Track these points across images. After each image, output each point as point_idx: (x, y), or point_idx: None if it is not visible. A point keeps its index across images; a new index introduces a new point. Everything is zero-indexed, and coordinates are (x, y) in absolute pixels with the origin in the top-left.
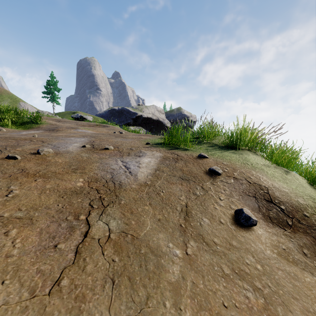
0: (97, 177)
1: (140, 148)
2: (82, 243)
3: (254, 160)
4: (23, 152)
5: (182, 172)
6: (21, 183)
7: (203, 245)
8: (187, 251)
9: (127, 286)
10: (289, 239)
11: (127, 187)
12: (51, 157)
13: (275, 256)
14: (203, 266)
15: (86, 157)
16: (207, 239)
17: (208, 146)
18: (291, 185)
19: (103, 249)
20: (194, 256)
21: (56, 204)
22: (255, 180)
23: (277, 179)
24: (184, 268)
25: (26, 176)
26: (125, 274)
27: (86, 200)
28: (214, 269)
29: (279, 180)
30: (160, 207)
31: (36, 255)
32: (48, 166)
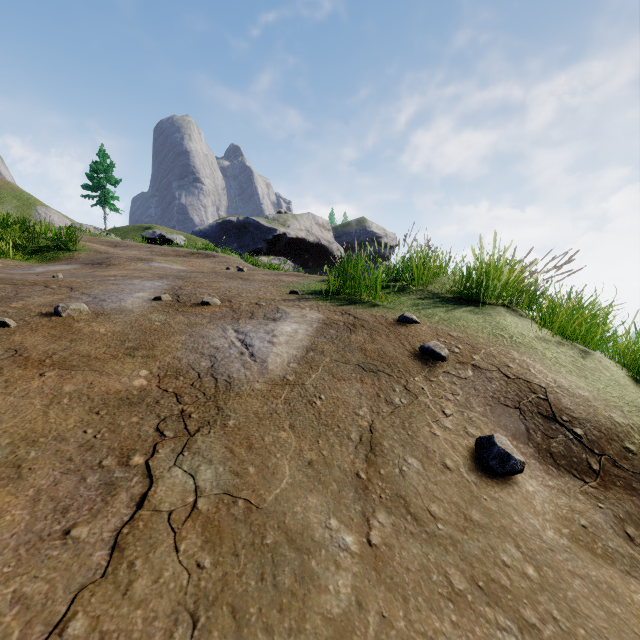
0: (179, 366)
1: (278, 303)
2: (131, 523)
3: (516, 327)
4: (25, 312)
5: (364, 353)
6: (8, 381)
7: (406, 522)
8: (370, 536)
9: (226, 630)
10: (594, 503)
11: (244, 389)
12: (84, 323)
13: (566, 543)
14: (405, 573)
15: (159, 322)
16: (415, 507)
17: (419, 299)
18: (594, 382)
19: (178, 536)
20: (387, 549)
21: (80, 430)
22: (519, 371)
23: (566, 369)
24: (362, 579)
25: (23, 365)
26: (224, 601)
27: (149, 418)
28: (431, 579)
29: (569, 372)
30: (313, 433)
31: (18, 555)
32: (74, 343)
